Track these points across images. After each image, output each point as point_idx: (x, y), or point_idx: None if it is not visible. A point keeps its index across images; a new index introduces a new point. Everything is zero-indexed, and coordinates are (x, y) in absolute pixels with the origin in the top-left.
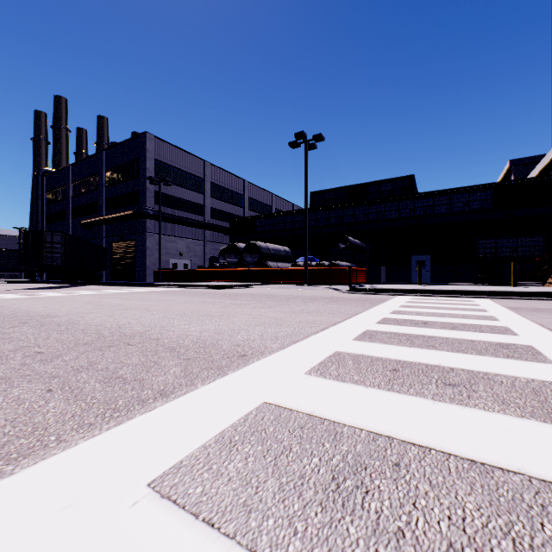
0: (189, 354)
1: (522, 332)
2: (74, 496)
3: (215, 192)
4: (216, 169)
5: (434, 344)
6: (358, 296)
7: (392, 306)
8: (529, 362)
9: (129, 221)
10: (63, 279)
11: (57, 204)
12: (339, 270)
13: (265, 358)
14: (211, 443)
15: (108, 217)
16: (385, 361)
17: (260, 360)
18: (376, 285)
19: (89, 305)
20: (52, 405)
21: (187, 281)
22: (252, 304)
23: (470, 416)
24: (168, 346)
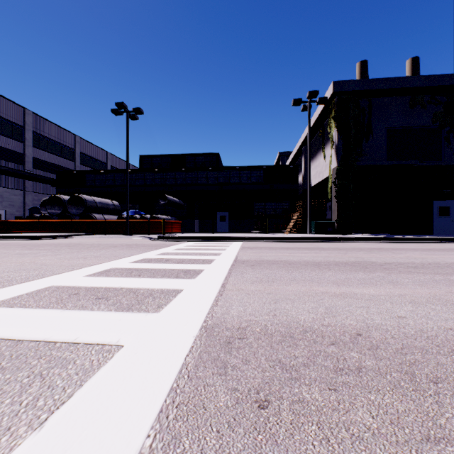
0: None
1: (216, 262)
2: None
3: (39, 142)
4: (41, 119)
5: (143, 274)
6: (158, 242)
7: (168, 249)
8: (181, 279)
9: None
10: None
11: None
12: (157, 222)
13: None
14: None
15: None
16: (79, 289)
17: None
18: (182, 234)
19: None
20: None
21: None
22: (40, 253)
23: (74, 315)
24: None
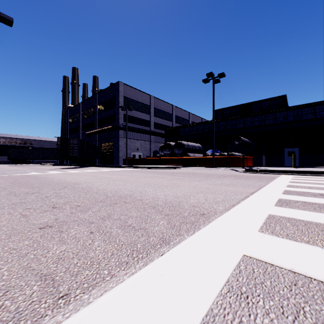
0: (166, 211)
1: None
2: None
3: (156, 113)
4: (157, 100)
5: None
6: (252, 174)
7: (283, 182)
8: None
9: (110, 131)
10: (77, 163)
11: (74, 124)
12: (235, 158)
13: (219, 217)
14: (226, 292)
15: (99, 130)
16: (317, 225)
17: (216, 218)
18: (262, 168)
19: (94, 178)
20: (96, 244)
21: (141, 165)
22: (186, 179)
23: None
24: (150, 205)
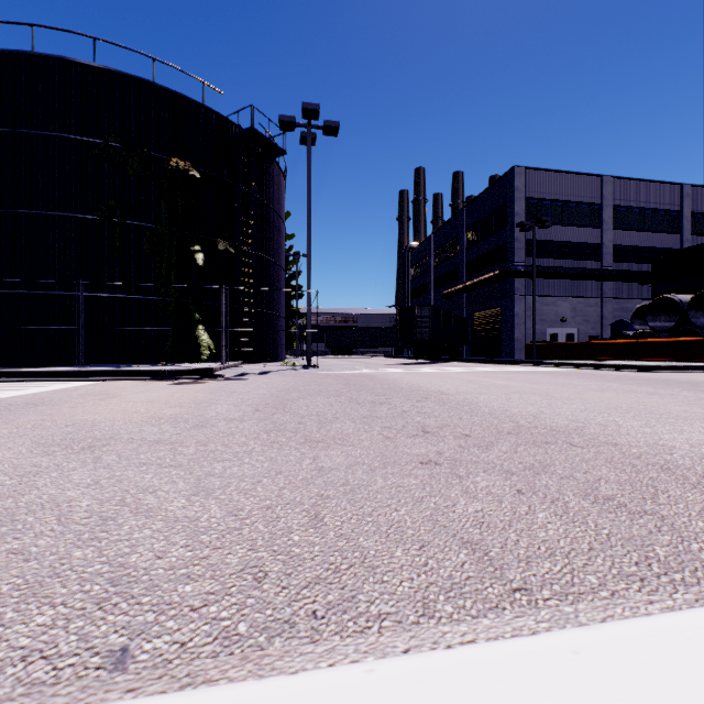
0: None
1: None
2: None
3: (620, 220)
4: (623, 183)
5: None
6: None
7: None
8: None
9: (493, 284)
10: (428, 354)
11: (420, 278)
12: None
13: None
14: None
15: (469, 283)
16: None
17: None
18: None
19: (471, 384)
20: (542, 517)
21: (575, 359)
22: None
23: None
24: (647, 460)
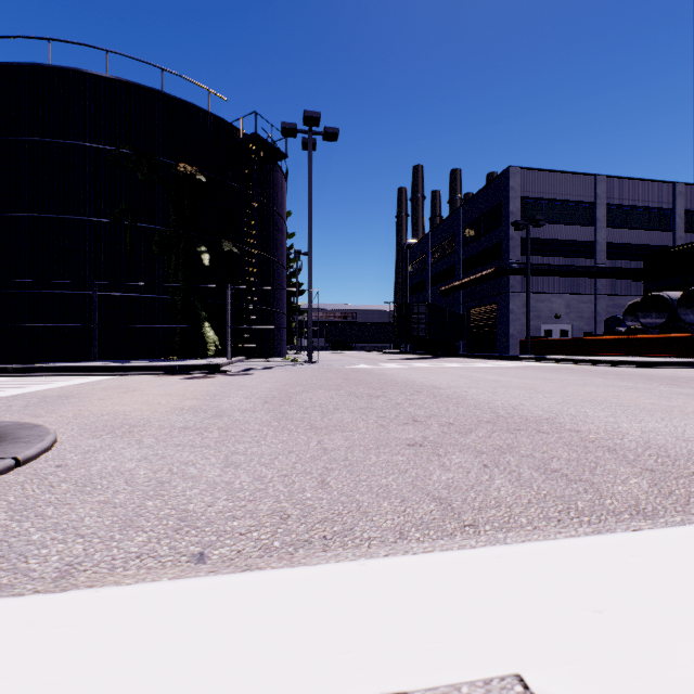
0: (646, 463)
1: None
2: (596, 602)
3: (613, 218)
4: (616, 182)
5: None
6: None
7: None
8: None
9: (488, 281)
10: (425, 350)
11: (417, 275)
12: None
13: None
14: None
15: (465, 281)
16: None
17: None
18: None
19: (462, 379)
20: (498, 483)
21: (568, 354)
22: None
23: None
24: (599, 443)
